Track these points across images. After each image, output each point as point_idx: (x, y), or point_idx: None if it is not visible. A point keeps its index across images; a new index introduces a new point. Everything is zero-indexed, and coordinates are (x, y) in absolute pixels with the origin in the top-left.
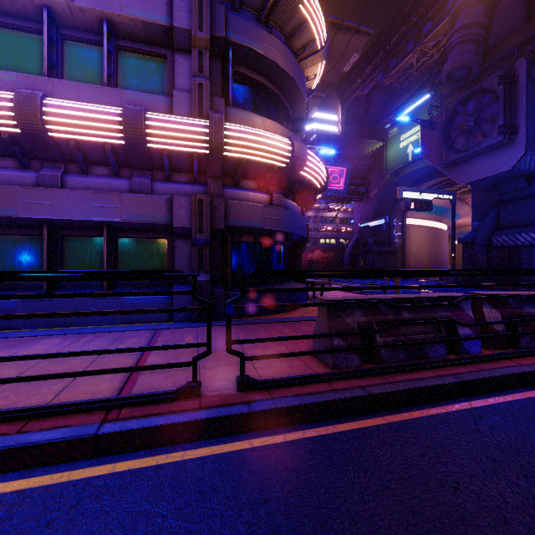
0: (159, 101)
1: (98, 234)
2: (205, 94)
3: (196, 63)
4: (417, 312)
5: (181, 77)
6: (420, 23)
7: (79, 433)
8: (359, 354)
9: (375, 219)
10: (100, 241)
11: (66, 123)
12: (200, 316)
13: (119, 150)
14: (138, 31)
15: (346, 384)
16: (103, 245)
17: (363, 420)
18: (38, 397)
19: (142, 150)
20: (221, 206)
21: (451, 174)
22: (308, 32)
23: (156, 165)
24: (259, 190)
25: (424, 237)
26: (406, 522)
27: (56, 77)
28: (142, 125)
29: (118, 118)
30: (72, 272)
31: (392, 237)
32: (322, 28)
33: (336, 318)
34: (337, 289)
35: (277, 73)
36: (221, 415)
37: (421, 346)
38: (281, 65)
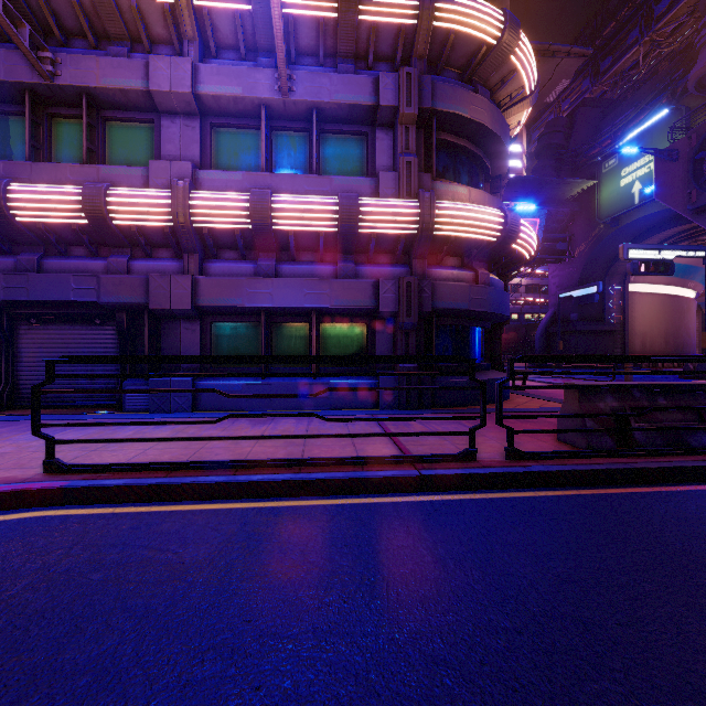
0: (365, 183)
1: (303, 320)
2: (413, 172)
3: (403, 140)
4: (675, 399)
5: (383, 154)
6: (651, 2)
7: (409, 473)
8: (613, 438)
9: (582, 286)
10: (304, 326)
11: (289, 216)
12: (407, 404)
13: (329, 237)
14: (342, 113)
15: (607, 461)
16: (306, 331)
17: (630, 488)
18: (345, 454)
19: (353, 235)
20: (428, 288)
21: (705, 222)
22: (517, 80)
23: (360, 248)
24: (462, 267)
25: (657, 310)
26: (690, 535)
27: (268, 169)
28: (357, 212)
29: (334, 207)
30: (386, 357)
31: (607, 311)
32: (533, 73)
33: (587, 402)
34: (595, 373)
35: (481, 134)
36: (507, 471)
37: (681, 434)
38: (487, 125)
